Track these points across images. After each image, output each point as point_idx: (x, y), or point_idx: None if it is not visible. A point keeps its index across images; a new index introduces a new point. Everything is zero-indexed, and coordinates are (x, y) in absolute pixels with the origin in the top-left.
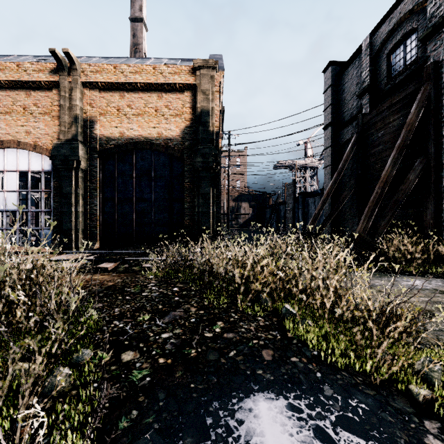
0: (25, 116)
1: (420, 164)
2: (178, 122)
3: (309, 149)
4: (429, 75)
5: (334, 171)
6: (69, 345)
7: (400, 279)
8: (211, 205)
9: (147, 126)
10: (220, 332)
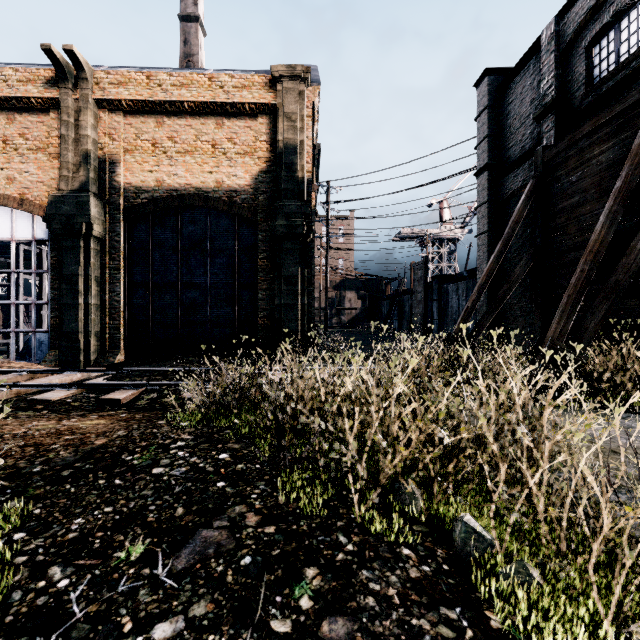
0: (6, 153)
1: None
2: (248, 164)
3: (445, 212)
4: None
5: (492, 240)
6: None
7: (634, 423)
8: (300, 293)
9: (199, 170)
10: (313, 614)
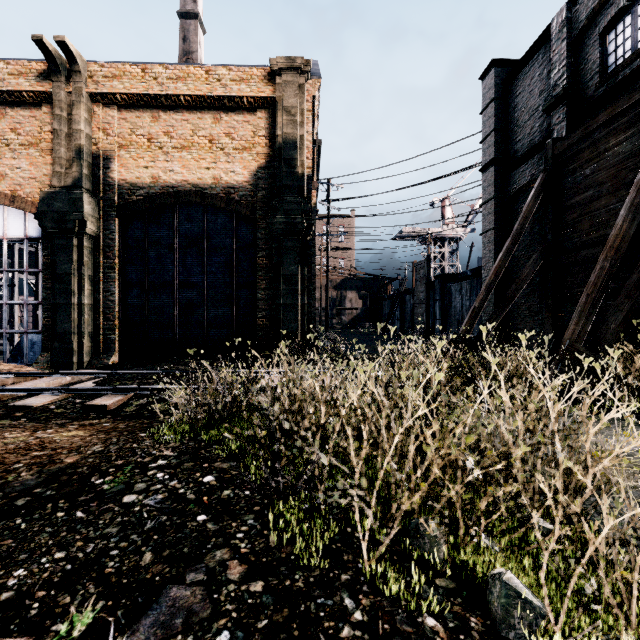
0: None
1: None
2: (247, 160)
3: (447, 211)
4: None
5: (499, 237)
6: None
7: None
8: (300, 293)
9: (196, 166)
10: None
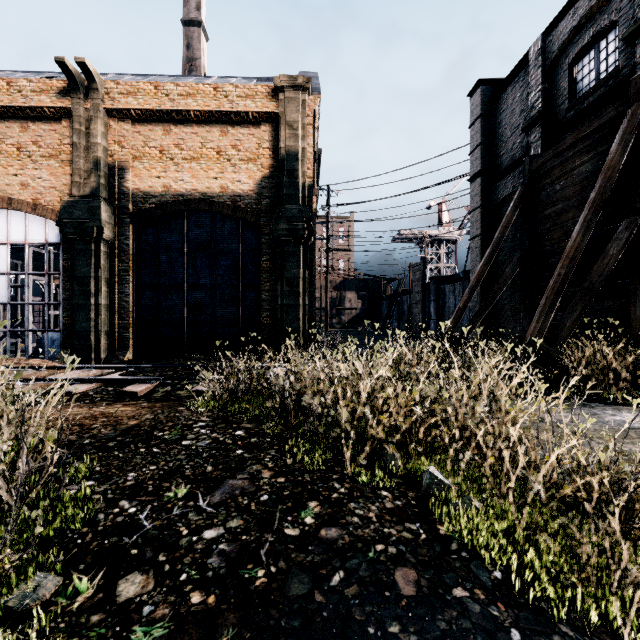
0: (20, 160)
1: (625, 230)
2: (252, 170)
3: (444, 214)
4: (639, 92)
5: (485, 243)
6: (6, 571)
7: (600, 411)
8: (302, 294)
9: (205, 176)
10: (314, 526)
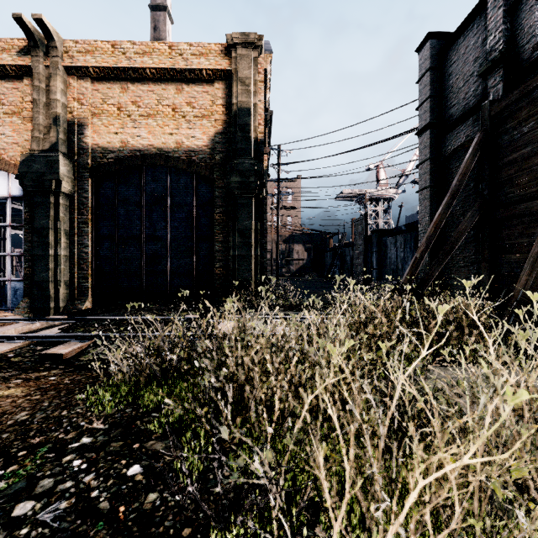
0: None
1: None
2: (206, 126)
3: (381, 175)
4: None
5: (434, 194)
6: None
7: None
8: (254, 245)
9: (161, 132)
10: None
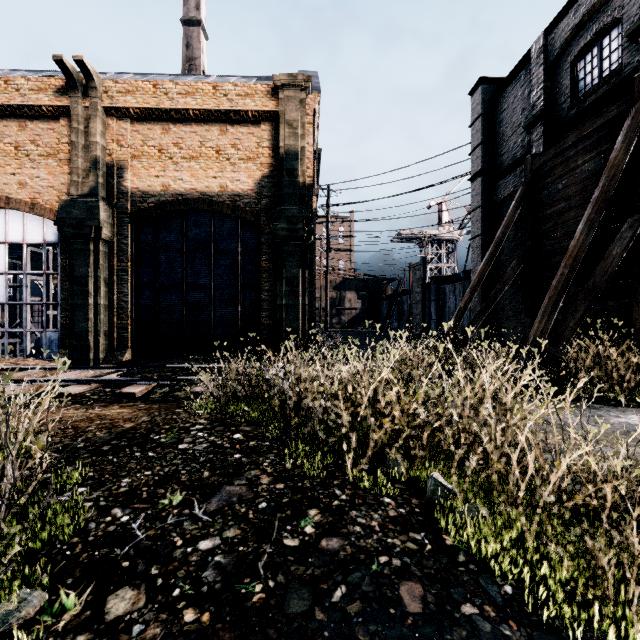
0: (17, 159)
1: (629, 229)
2: (251, 169)
3: (444, 213)
4: None
5: (486, 243)
6: None
7: (605, 412)
8: (301, 294)
9: (204, 175)
10: (315, 536)
